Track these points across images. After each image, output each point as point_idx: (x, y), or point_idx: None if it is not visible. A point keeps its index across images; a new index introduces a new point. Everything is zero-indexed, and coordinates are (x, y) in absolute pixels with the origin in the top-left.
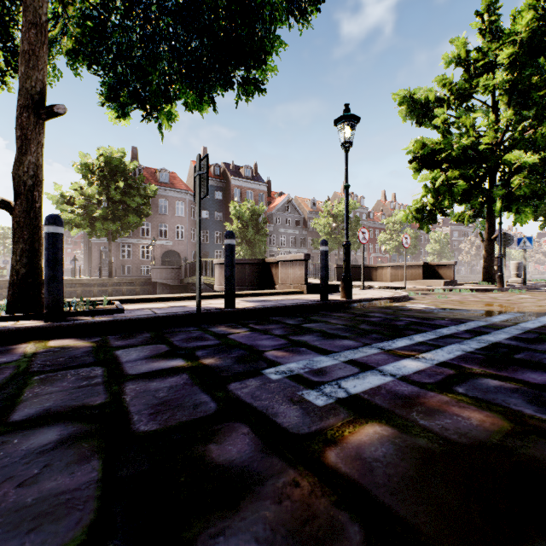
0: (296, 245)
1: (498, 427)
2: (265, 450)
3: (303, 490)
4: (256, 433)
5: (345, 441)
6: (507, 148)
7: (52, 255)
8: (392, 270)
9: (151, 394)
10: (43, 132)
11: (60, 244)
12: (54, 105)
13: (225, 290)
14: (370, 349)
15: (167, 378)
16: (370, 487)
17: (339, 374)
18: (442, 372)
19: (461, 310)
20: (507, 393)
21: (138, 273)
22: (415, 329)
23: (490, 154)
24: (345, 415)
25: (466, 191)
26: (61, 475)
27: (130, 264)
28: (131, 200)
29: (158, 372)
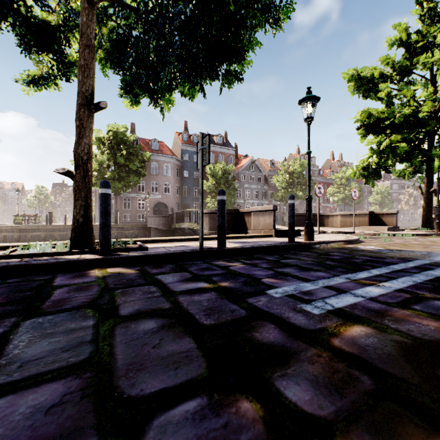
0: (258, 197)
1: None
2: (291, 337)
3: (325, 359)
4: (280, 328)
5: (342, 335)
6: None
7: (104, 209)
8: (342, 217)
9: (198, 303)
10: (93, 121)
11: (109, 201)
12: (100, 102)
13: (218, 234)
14: (340, 279)
15: (202, 294)
16: (368, 359)
17: (322, 295)
18: (400, 296)
19: (407, 251)
20: None
21: (136, 220)
22: (371, 265)
23: (428, 120)
24: (337, 320)
25: (407, 152)
26: (173, 344)
27: (129, 213)
28: (132, 164)
29: (194, 290)
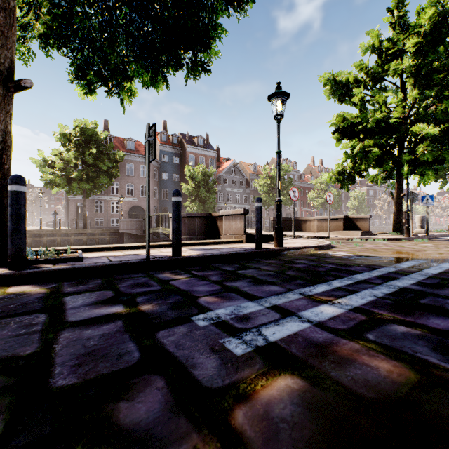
0: (240, 201)
1: (405, 379)
2: (174, 409)
3: None
4: (170, 388)
5: (256, 396)
6: (413, 121)
7: (15, 211)
8: (319, 222)
9: (81, 343)
10: (12, 103)
11: (22, 201)
12: (21, 79)
13: (173, 241)
14: (293, 294)
15: (102, 325)
16: None
17: (261, 321)
18: (355, 318)
19: (375, 257)
20: (413, 340)
21: (109, 225)
22: (334, 275)
23: (399, 127)
24: (261, 365)
25: (379, 157)
26: None
27: (102, 217)
28: (102, 164)
29: (96, 319)
